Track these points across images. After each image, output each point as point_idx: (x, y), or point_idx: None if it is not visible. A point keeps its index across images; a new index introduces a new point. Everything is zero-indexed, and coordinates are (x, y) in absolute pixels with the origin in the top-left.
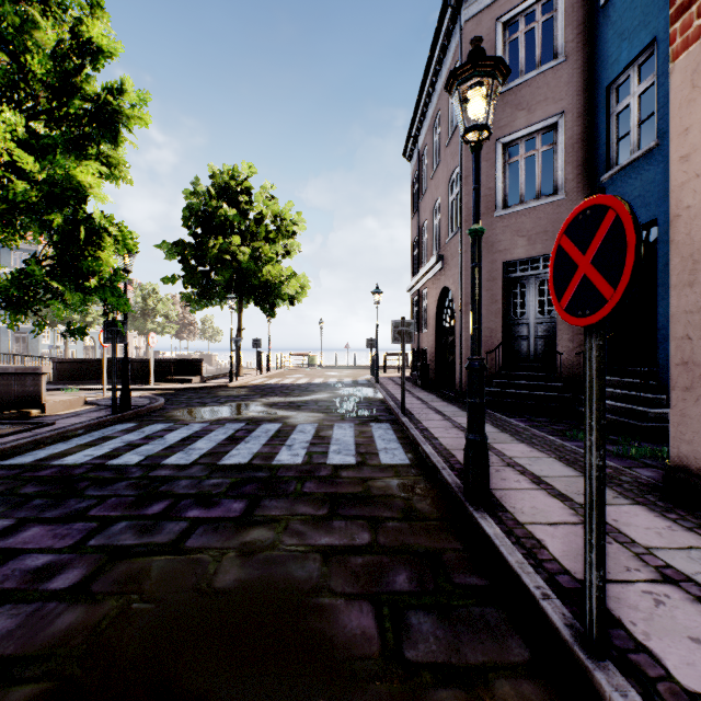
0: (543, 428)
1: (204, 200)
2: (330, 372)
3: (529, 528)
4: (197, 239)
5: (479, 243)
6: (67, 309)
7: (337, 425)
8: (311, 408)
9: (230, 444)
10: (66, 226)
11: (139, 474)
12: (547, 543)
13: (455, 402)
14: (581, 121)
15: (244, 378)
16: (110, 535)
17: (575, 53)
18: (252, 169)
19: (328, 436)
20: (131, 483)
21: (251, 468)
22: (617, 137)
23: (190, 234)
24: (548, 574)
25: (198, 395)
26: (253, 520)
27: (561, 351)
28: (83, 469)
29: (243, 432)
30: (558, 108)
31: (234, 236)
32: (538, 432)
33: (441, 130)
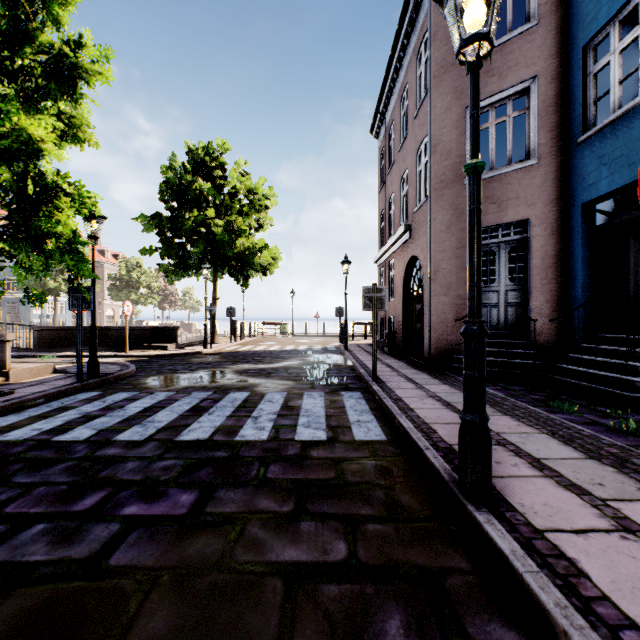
0: (522, 398)
1: (179, 174)
2: (300, 340)
3: (552, 539)
4: (174, 212)
5: (478, 181)
6: (29, 274)
7: (307, 394)
8: (281, 375)
9: (193, 415)
10: (15, 182)
11: (83, 454)
12: (584, 566)
13: (424, 369)
14: (554, 84)
15: (219, 345)
16: (16, 544)
17: (548, 15)
18: (226, 145)
19: (297, 406)
20: (71, 466)
21: (210, 445)
22: (594, 98)
23: (166, 208)
24: (607, 628)
25: (171, 362)
26: (202, 521)
27: (533, 317)
28: (23, 447)
29: (209, 401)
30: (530, 73)
31: (209, 209)
32: (518, 402)
33: (409, 103)
